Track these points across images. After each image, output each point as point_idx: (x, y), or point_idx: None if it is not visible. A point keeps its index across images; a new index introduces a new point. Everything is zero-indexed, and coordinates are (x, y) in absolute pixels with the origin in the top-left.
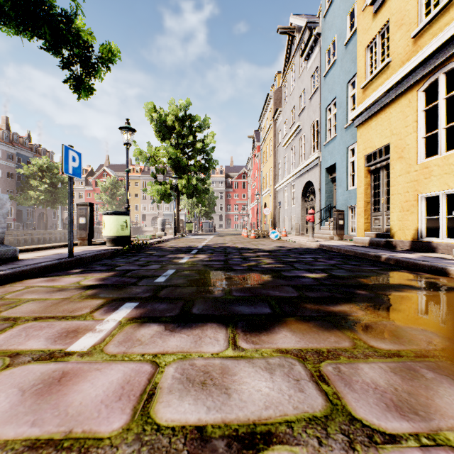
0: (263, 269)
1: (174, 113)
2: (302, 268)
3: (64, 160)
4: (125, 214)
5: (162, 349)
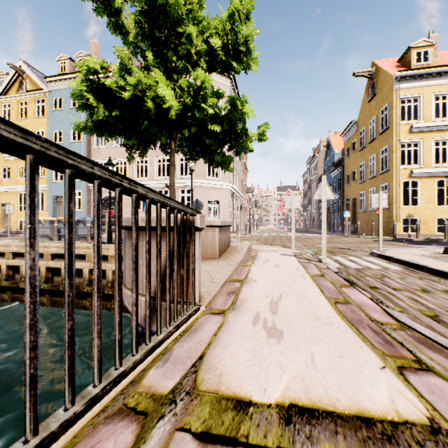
0: None
1: None
2: None
3: None
4: None
5: None
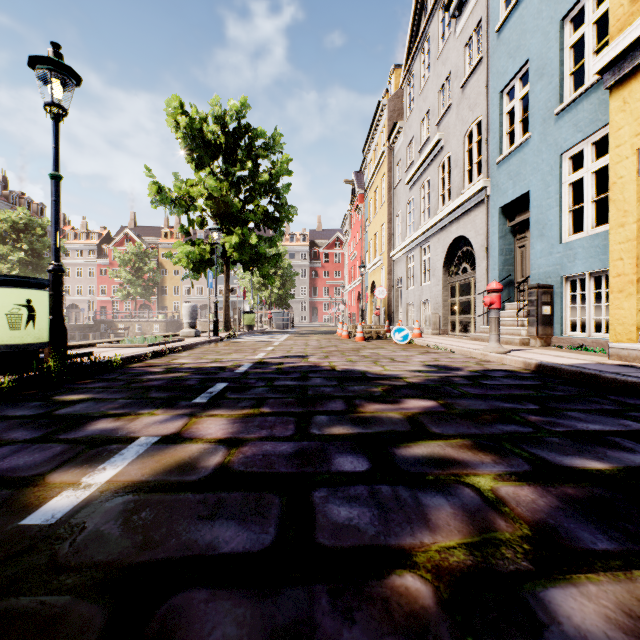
0: None
1: (219, 121)
2: None
3: None
4: (27, 284)
5: None
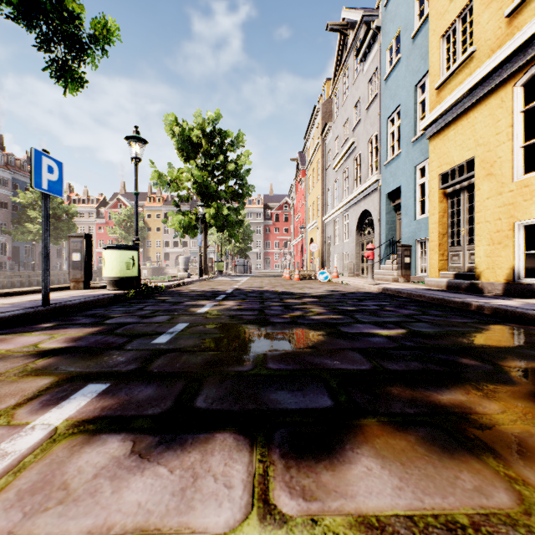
0: (313, 322)
1: (200, 127)
2: (367, 320)
3: (33, 170)
4: (132, 249)
5: (101, 518)
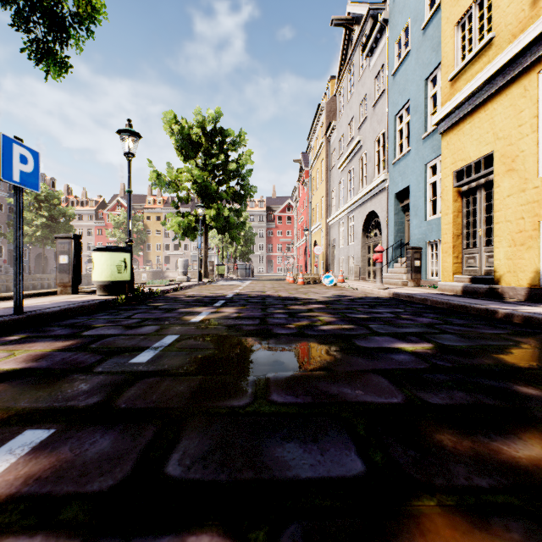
0: (322, 333)
1: (200, 125)
2: (384, 332)
3: (2, 159)
4: (124, 250)
5: None
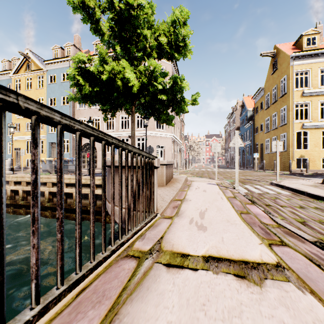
0: None
1: None
2: None
3: None
4: None
5: None
